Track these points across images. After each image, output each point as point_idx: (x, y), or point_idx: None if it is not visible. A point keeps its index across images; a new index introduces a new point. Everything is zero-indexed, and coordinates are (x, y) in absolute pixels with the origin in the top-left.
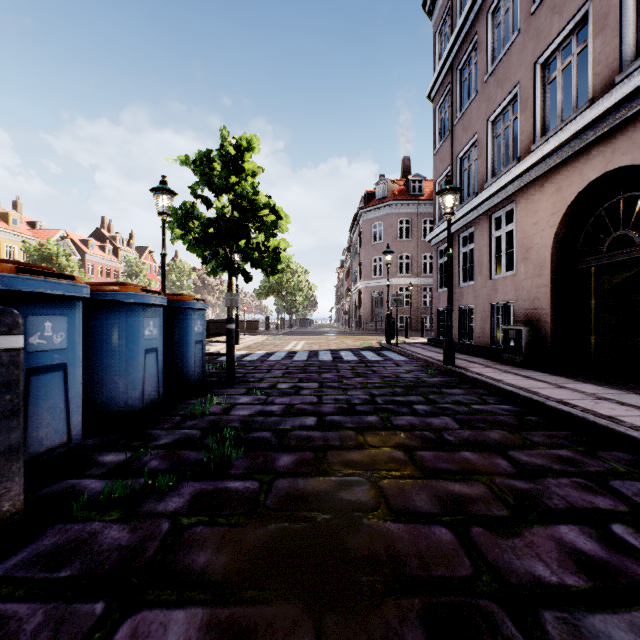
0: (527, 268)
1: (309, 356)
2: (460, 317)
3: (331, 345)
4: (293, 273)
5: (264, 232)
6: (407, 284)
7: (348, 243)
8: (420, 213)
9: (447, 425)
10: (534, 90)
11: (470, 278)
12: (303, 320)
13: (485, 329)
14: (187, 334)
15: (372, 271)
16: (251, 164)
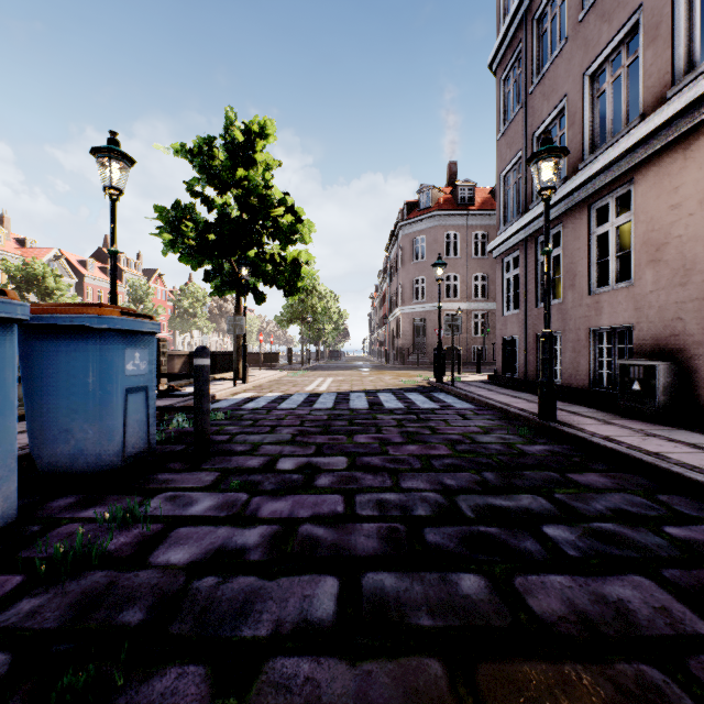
0: (658, 274)
1: (336, 401)
2: (538, 348)
3: (366, 384)
4: (321, 298)
5: (279, 238)
6: (455, 309)
7: (384, 265)
8: (470, 226)
9: (675, 620)
10: (672, 7)
11: (553, 295)
12: (332, 352)
13: (580, 364)
14: (106, 377)
15: (413, 294)
16: (265, 156)
